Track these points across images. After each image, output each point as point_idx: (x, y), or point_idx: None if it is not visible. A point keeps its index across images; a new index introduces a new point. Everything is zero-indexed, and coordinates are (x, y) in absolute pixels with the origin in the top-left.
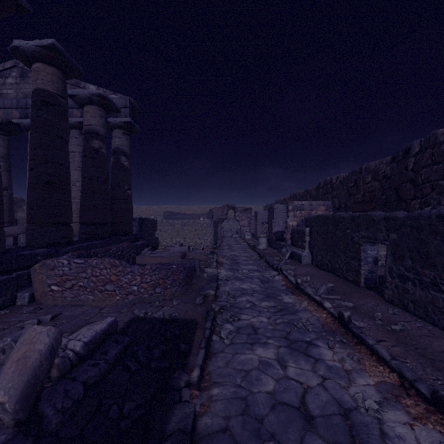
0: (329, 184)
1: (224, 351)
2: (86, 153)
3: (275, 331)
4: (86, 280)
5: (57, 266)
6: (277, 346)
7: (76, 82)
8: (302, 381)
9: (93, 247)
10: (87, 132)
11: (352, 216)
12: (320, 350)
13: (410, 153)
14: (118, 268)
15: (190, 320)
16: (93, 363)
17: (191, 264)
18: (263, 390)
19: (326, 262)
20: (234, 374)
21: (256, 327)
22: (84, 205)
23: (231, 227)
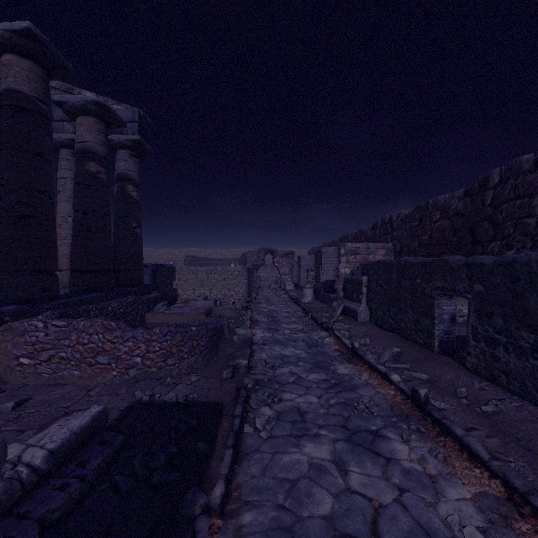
0: (389, 223)
1: (260, 449)
2: (79, 179)
3: (328, 416)
4: (69, 350)
5: (28, 331)
6: (332, 439)
7: (68, 87)
8: (371, 495)
9: (87, 302)
10: (81, 152)
11: (423, 262)
12: (391, 445)
13: (488, 185)
14: (114, 333)
15: (213, 404)
16: (60, 483)
17: (218, 324)
18: (317, 514)
19: (388, 320)
20: (274, 488)
21: (303, 411)
22: (77, 246)
23: (269, 275)
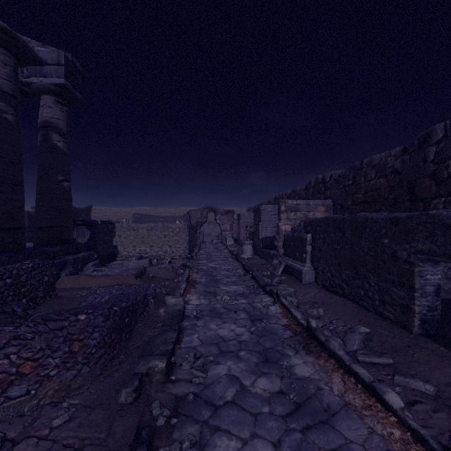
0: (322, 183)
1: None
2: None
3: None
4: None
5: None
6: None
7: None
8: None
9: None
10: None
11: (394, 218)
12: None
13: (430, 141)
14: None
15: None
16: None
17: (138, 296)
18: None
19: (339, 283)
20: None
21: None
22: None
23: (212, 231)
